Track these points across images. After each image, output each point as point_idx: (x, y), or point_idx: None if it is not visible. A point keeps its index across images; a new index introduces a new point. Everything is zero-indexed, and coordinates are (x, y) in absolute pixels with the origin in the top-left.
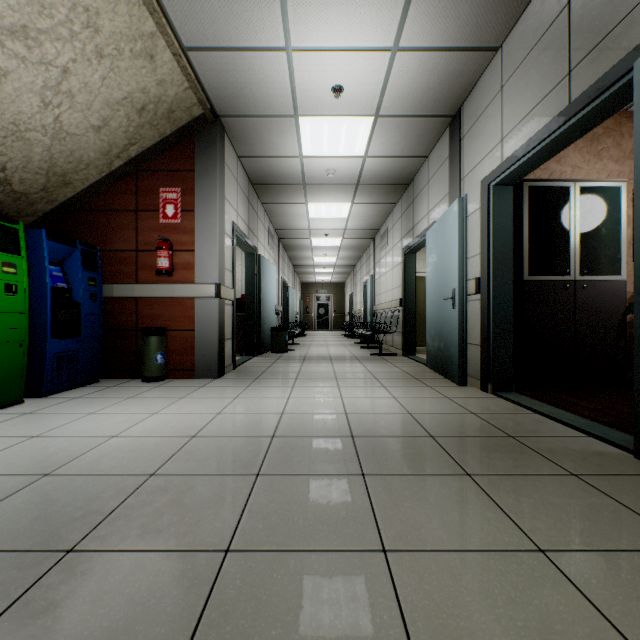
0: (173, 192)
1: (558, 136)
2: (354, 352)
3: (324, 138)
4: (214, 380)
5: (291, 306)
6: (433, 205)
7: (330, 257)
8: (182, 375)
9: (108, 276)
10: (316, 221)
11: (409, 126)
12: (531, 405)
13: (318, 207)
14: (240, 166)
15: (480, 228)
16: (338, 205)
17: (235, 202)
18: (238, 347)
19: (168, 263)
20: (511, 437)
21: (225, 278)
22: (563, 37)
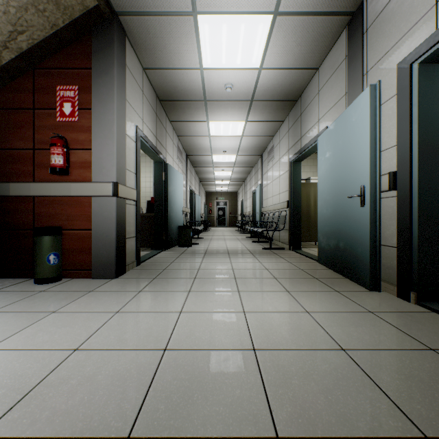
0: (70, 90)
1: None
2: (247, 246)
3: (223, 44)
4: (110, 281)
5: (197, 209)
6: (325, 111)
7: (227, 171)
8: (79, 275)
9: (5, 175)
10: (216, 139)
11: (306, 28)
12: None
13: (217, 125)
14: (146, 79)
15: (396, 117)
16: (234, 123)
17: (140, 110)
18: (149, 242)
19: (62, 160)
20: None
21: (127, 178)
22: None
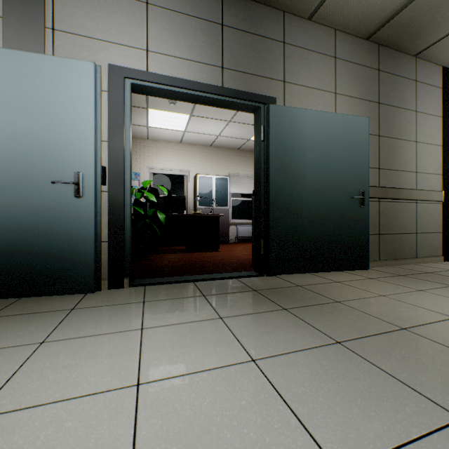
0: None
1: (211, 98)
2: None
3: None
4: None
5: None
6: None
7: None
8: None
9: None
10: None
11: None
12: (181, 279)
13: None
14: None
15: (109, 114)
16: None
17: None
18: None
19: None
20: (257, 290)
21: None
22: (218, 41)
